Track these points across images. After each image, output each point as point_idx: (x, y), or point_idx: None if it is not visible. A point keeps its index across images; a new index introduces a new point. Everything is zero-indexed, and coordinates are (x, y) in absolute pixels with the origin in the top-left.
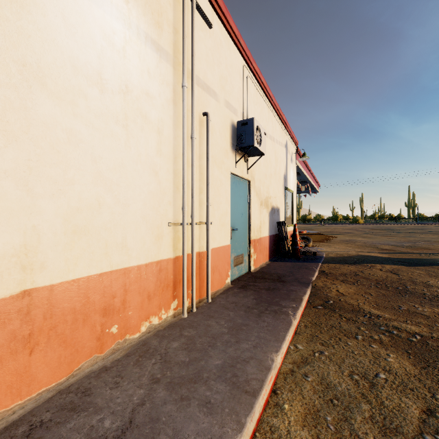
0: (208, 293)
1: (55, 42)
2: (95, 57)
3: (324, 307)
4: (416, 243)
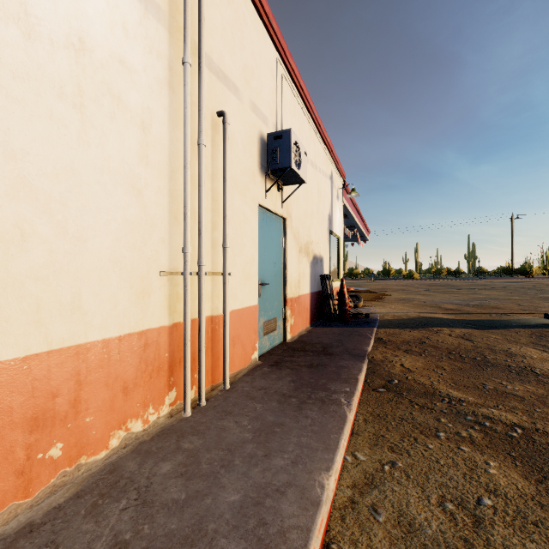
0: (226, 377)
1: None
2: None
3: (387, 390)
4: (483, 302)
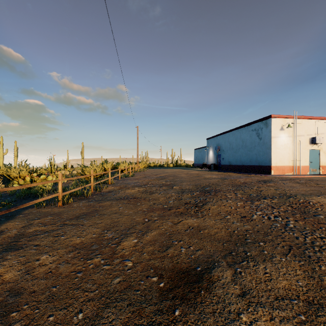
0: (300, 173)
1: (278, 144)
2: (281, 143)
3: None
4: None
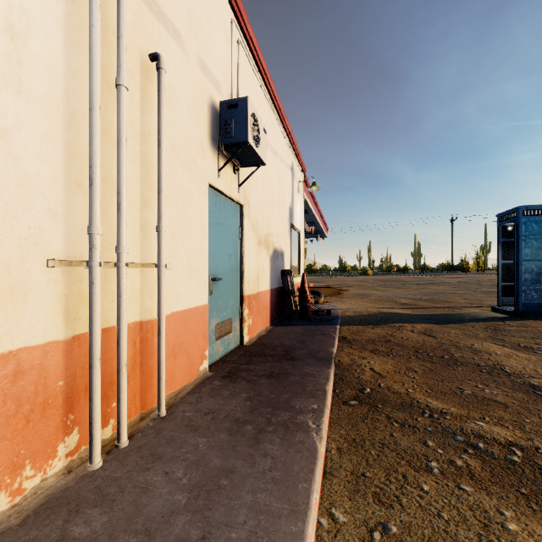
0: (161, 400)
1: None
2: None
3: (359, 402)
4: (433, 296)
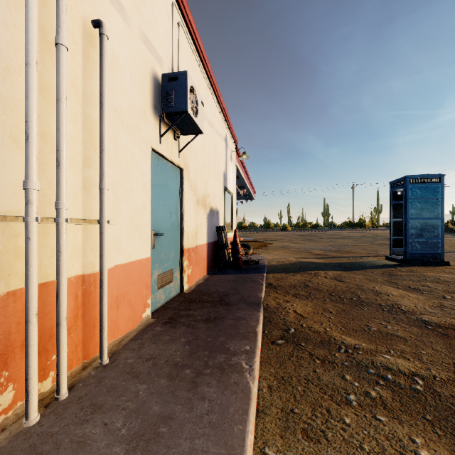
0: (103, 349)
1: None
2: None
3: (285, 341)
4: (340, 248)
